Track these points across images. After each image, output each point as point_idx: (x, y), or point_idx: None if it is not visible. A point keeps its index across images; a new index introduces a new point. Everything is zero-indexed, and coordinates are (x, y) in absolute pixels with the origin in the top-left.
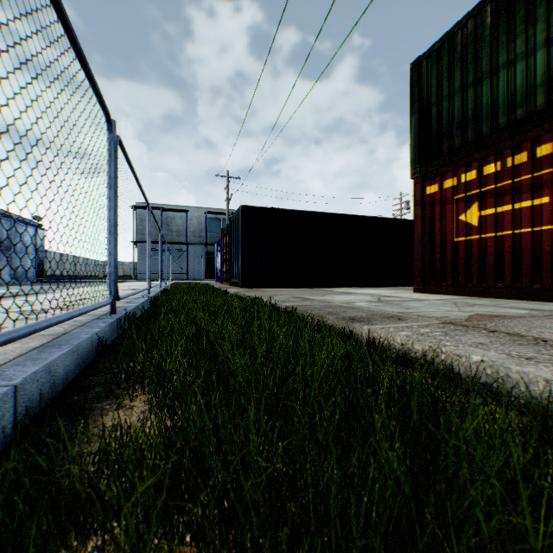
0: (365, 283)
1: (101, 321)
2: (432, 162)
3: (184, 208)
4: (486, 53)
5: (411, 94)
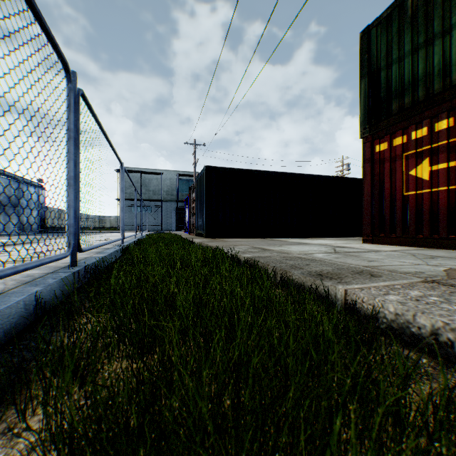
0: (315, 234)
1: (53, 276)
2: (381, 121)
3: (159, 171)
4: (437, 14)
5: (361, 60)
